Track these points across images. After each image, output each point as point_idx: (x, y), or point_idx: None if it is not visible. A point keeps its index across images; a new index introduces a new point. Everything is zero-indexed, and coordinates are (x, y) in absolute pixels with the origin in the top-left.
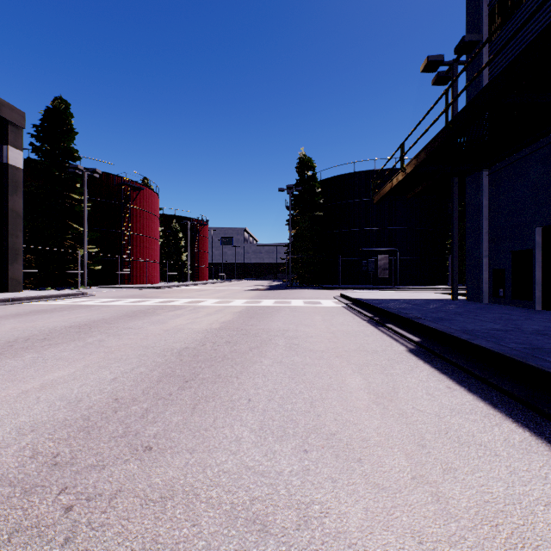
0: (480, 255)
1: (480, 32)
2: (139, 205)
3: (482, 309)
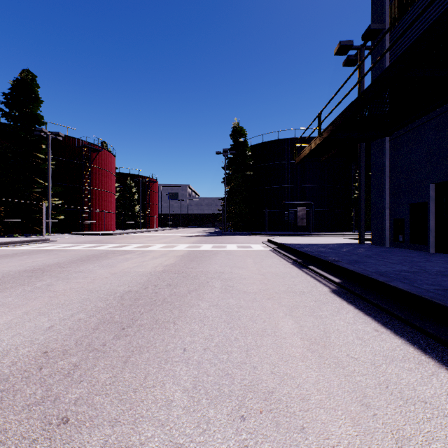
0: (383, 207)
1: (383, 22)
2: (97, 164)
3: (387, 252)
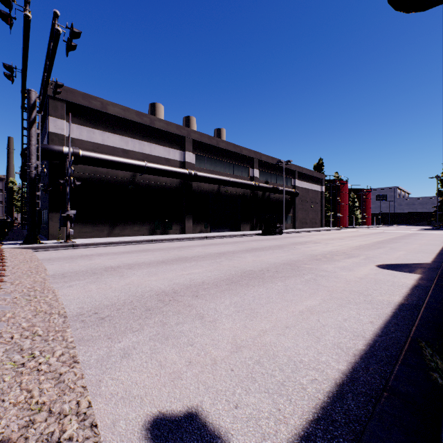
0: None
1: None
2: (342, 190)
3: None
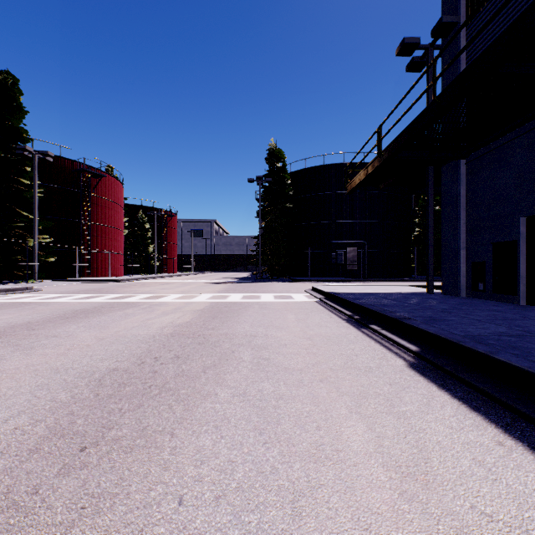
0: (458, 247)
1: (458, 14)
2: (100, 193)
3: (467, 305)
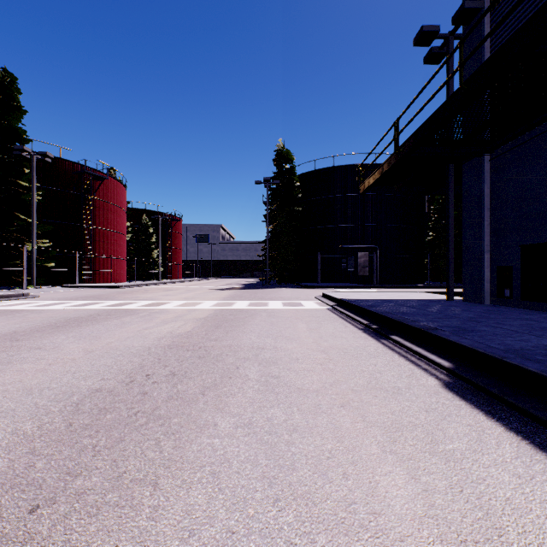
0: (481, 250)
1: None
2: (102, 196)
3: (494, 313)
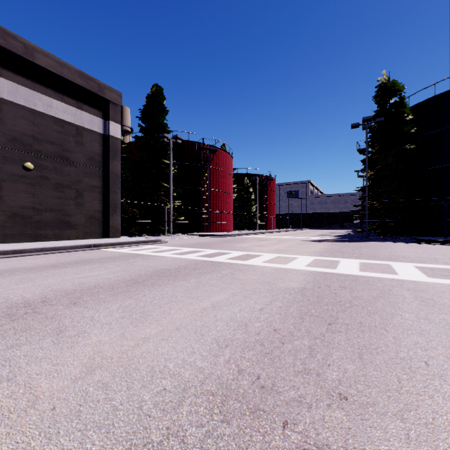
0: None
1: None
2: (215, 165)
3: None
